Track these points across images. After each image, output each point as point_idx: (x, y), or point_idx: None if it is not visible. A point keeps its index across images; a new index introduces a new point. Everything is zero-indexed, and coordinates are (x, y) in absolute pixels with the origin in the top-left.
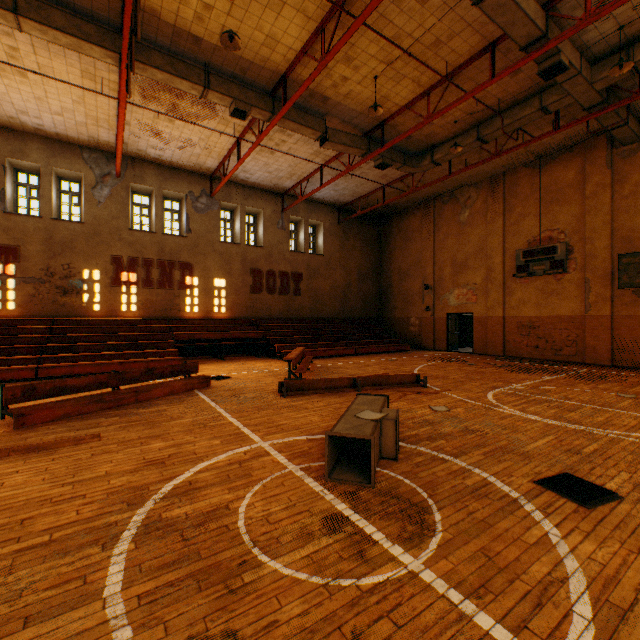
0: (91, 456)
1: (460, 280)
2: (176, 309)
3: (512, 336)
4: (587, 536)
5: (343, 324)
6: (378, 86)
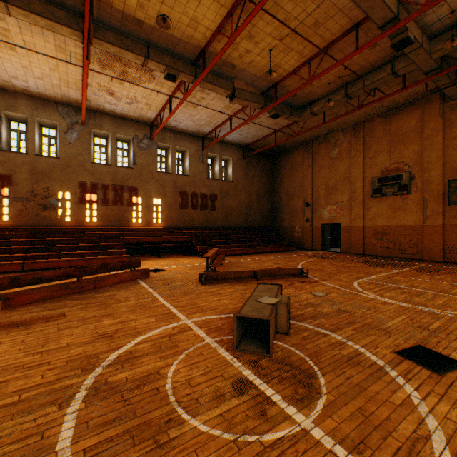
0: (57, 331)
1: (331, 199)
2: (125, 220)
3: (369, 240)
4: (441, 398)
5: (246, 231)
6: (272, 57)
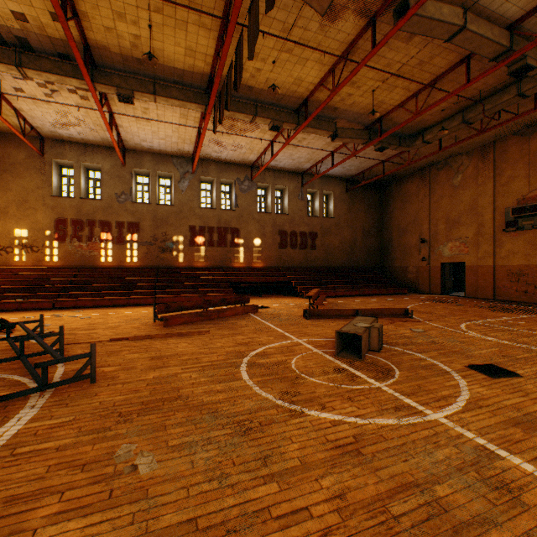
0: (209, 339)
1: (453, 234)
2: (228, 261)
3: (502, 282)
4: (483, 386)
5: (350, 272)
6: (375, 96)
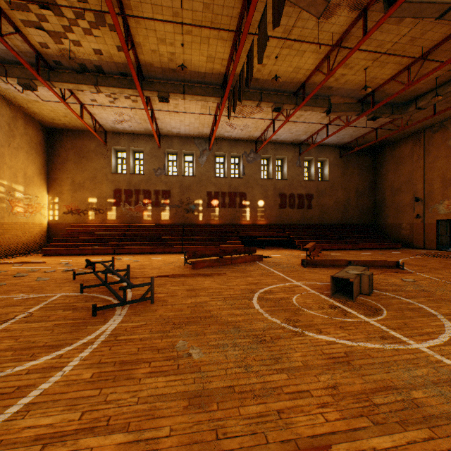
0: (227, 279)
1: (449, 193)
2: (237, 219)
3: None
4: None
5: (343, 228)
6: (367, 73)
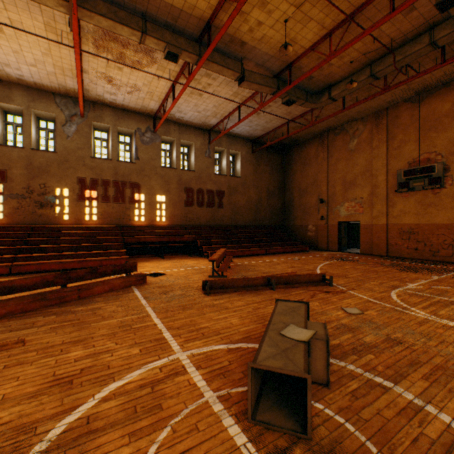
0: (2, 369)
1: (349, 195)
2: (127, 218)
3: (394, 240)
4: None
5: (256, 230)
6: (288, 29)
